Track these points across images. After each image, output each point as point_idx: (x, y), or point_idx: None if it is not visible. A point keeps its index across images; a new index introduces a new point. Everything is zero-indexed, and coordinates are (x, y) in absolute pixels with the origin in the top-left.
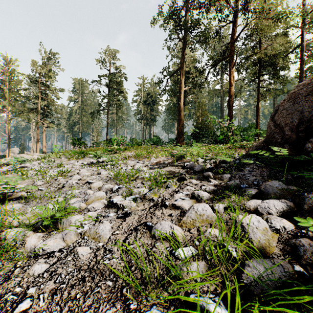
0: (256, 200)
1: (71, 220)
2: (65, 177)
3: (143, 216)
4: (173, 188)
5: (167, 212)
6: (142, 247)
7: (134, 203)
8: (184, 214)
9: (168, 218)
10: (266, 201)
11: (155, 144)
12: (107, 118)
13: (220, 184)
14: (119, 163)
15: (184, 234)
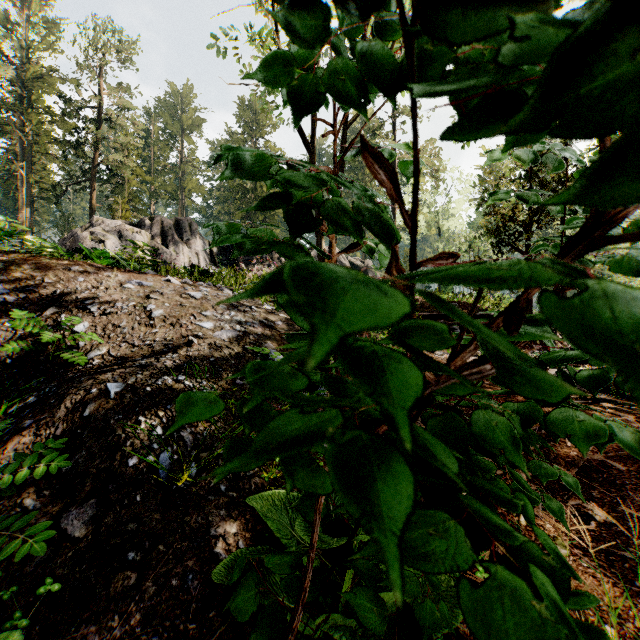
0: None
1: None
2: None
3: None
4: None
5: None
6: None
7: None
8: None
9: None
10: None
11: None
12: None
13: None
14: None
15: None
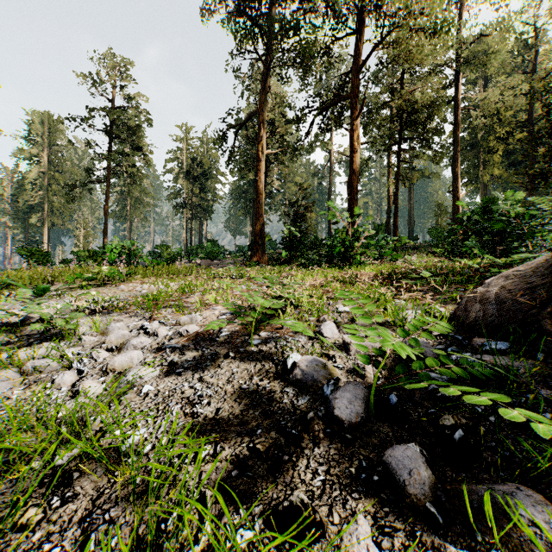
0: None
1: None
2: None
3: None
4: None
5: None
6: None
7: None
8: None
9: None
10: None
11: (210, 256)
12: (105, 201)
13: None
14: (82, 331)
15: None
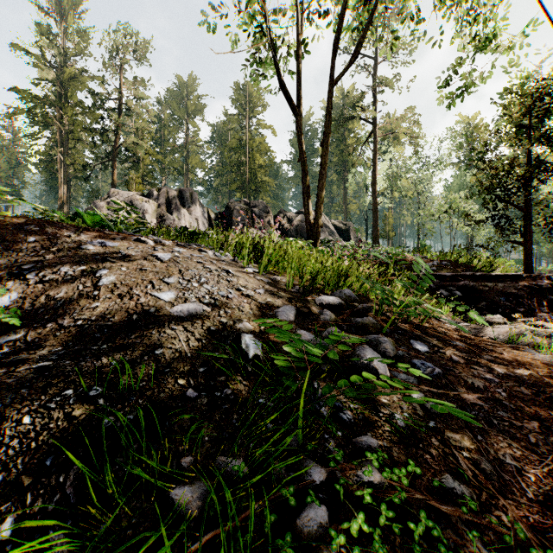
0: None
1: None
2: None
3: None
4: None
5: None
6: None
7: None
8: None
9: None
10: None
11: None
12: None
13: None
14: None
15: None
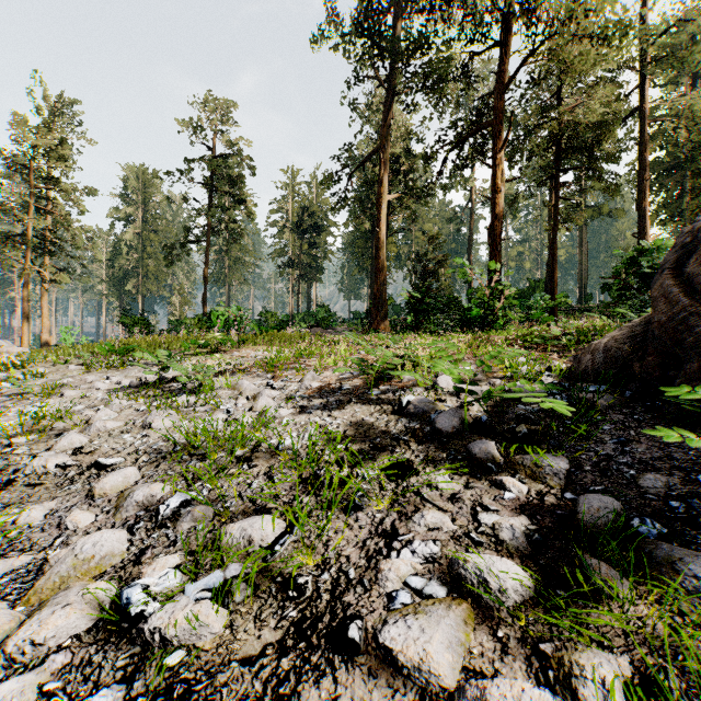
0: None
1: None
2: (42, 438)
3: None
4: (375, 513)
5: (357, 694)
6: None
7: (218, 615)
8: None
9: None
10: None
11: (321, 324)
12: (204, 262)
13: (542, 500)
14: (216, 387)
15: None
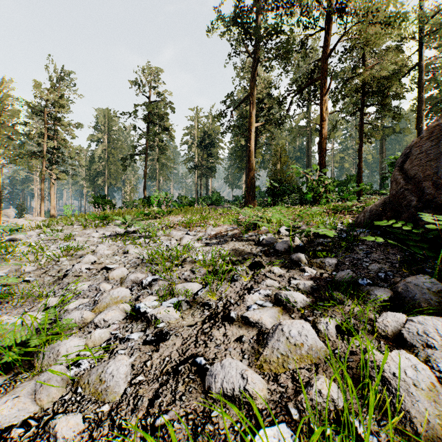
0: (393, 313)
1: (58, 350)
2: (73, 258)
3: (191, 340)
4: (243, 282)
5: (234, 332)
6: (185, 419)
7: (176, 313)
8: (265, 342)
9: (237, 346)
10: (419, 320)
11: (214, 203)
12: (144, 166)
13: (322, 275)
14: (158, 235)
15: (268, 388)
